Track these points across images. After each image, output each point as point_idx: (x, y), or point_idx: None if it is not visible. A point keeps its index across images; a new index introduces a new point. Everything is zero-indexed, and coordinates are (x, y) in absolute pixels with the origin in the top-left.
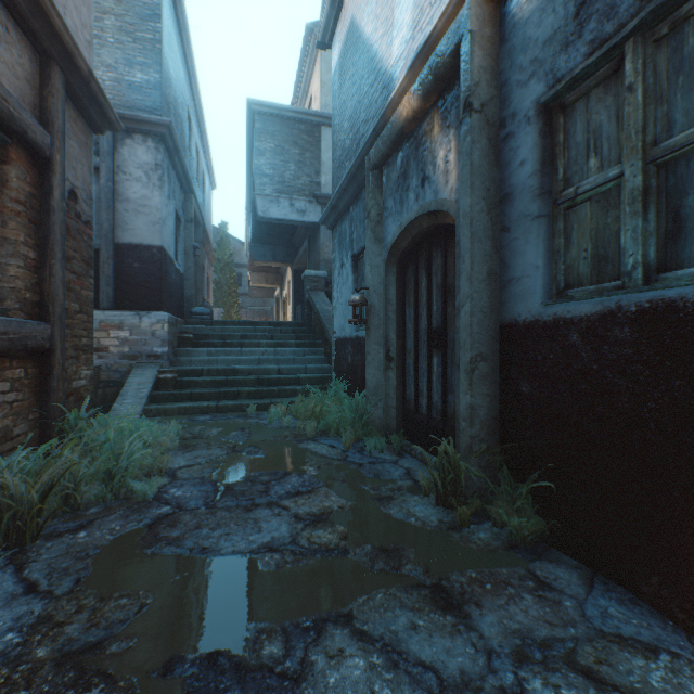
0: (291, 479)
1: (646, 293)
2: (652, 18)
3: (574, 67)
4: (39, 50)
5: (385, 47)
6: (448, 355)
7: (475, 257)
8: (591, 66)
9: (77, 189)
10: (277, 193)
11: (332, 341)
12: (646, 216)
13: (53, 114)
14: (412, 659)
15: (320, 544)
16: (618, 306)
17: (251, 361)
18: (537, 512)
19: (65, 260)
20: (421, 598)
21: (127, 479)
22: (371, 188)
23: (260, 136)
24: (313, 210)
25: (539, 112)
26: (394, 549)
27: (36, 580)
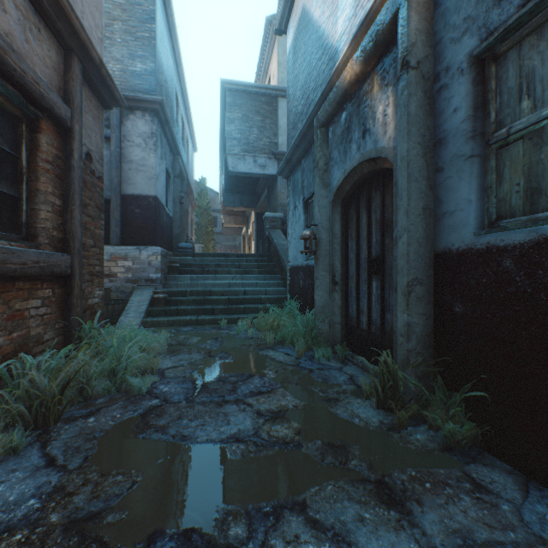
0: (254, 381)
1: None
2: None
3: (507, 19)
4: (63, 45)
5: (331, 26)
6: (386, 279)
7: (412, 195)
8: (524, 16)
9: (92, 152)
10: (243, 152)
11: (287, 268)
12: None
13: (73, 94)
14: None
15: (278, 438)
16: None
17: (223, 285)
18: (470, 419)
19: (82, 206)
20: (366, 492)
21: (127, 376)
22: (319, 142)
23: (230, 108)
24: (272, 165)
25: (472, 63)
26: (341, 445)
27: (55, 456)
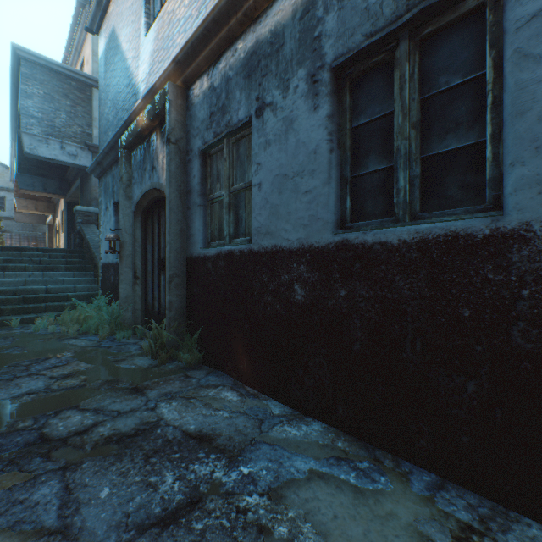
0: (50, 361)
1: (229, 247)
2: (230, 135)
3: (210, 140)
4: None
5: (135, 67)
6: None
7: (172, 221)
8: (215, 143)
9: None
10: (46, 135)
11: (99, 265)
12: (231, 215)
13: None
14: (108, 410)
15: (67, 386)
16: (221, 252)
17: (16, 283)
18: (199, 350)
19: None
20: (123, 393)
21: None
22: (124, 161)
23: (28, 80)
24: (86, 156)
25: (200, 154)
26: (116, 379)
27: None
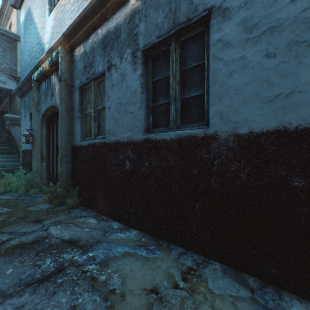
0: None
1: (94, 140)
2: (95, 79)
3: (85, 81)
4: None
5: (42, 33)
6: None
7: (63, 125)
8: (87, 83)
9: None
10: None
11: (21, 151)
12: (96, 123)
13: None
14: (18, 232)
15: None
16: (90, 143)
17: None
18: (78, 198)
19: None
20: (29, 223)
21: None
22: (35, 89)
23: None
24: (12, 83)
25: (79, 88)
26: (26, 216)
27: None
